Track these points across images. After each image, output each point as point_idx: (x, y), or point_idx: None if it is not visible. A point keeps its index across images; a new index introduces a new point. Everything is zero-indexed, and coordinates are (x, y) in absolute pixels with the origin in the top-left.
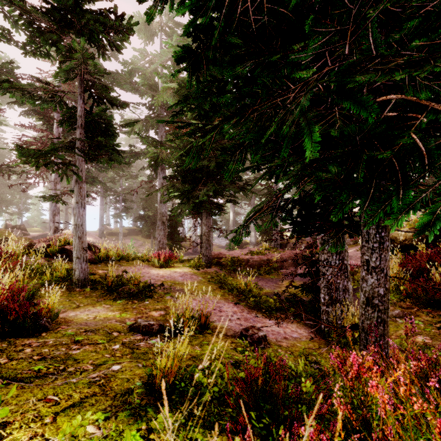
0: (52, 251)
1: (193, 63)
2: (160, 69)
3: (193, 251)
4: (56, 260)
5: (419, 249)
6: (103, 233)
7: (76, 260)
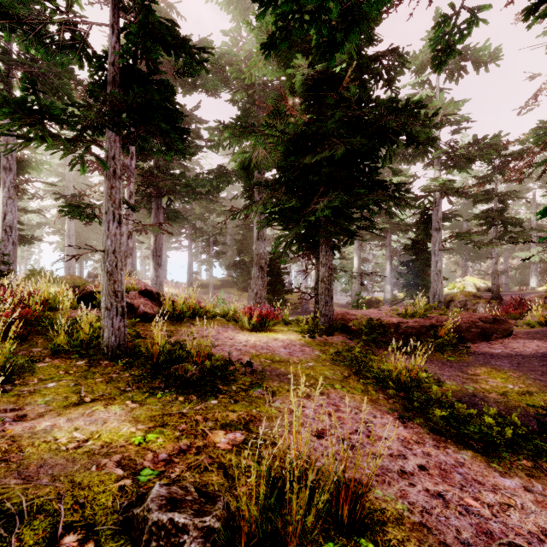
0: (99, 299)
1: None
2: None
3: (302, 309)
4: None
5: None
6: (192, 285)
7: (104, 313)
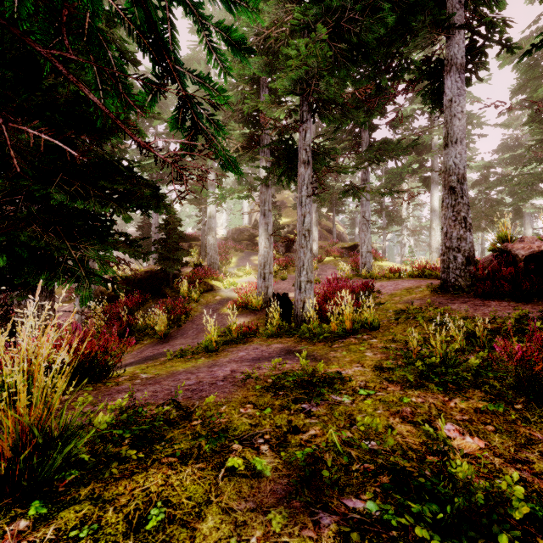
0: None
1: None
2: None
3: None
4: None
5: (121, 298)
6: None
7: None
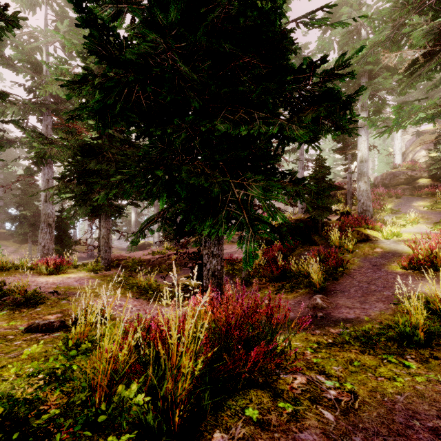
0: None
1: (99, 115)
2: (45, 48)
3: (87, 255)
4: None
5: (275, 243)
6: None
7: None
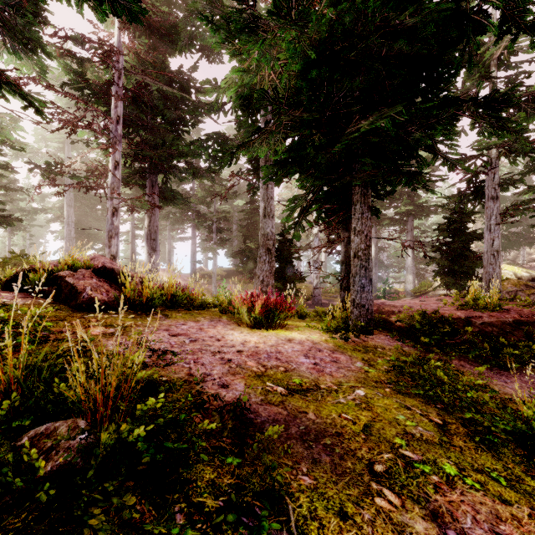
0: (30, 279)
1: None
2: None
3: (313, 301)
4: (36, 299)
5: None
6: (195, 275)
7: None
